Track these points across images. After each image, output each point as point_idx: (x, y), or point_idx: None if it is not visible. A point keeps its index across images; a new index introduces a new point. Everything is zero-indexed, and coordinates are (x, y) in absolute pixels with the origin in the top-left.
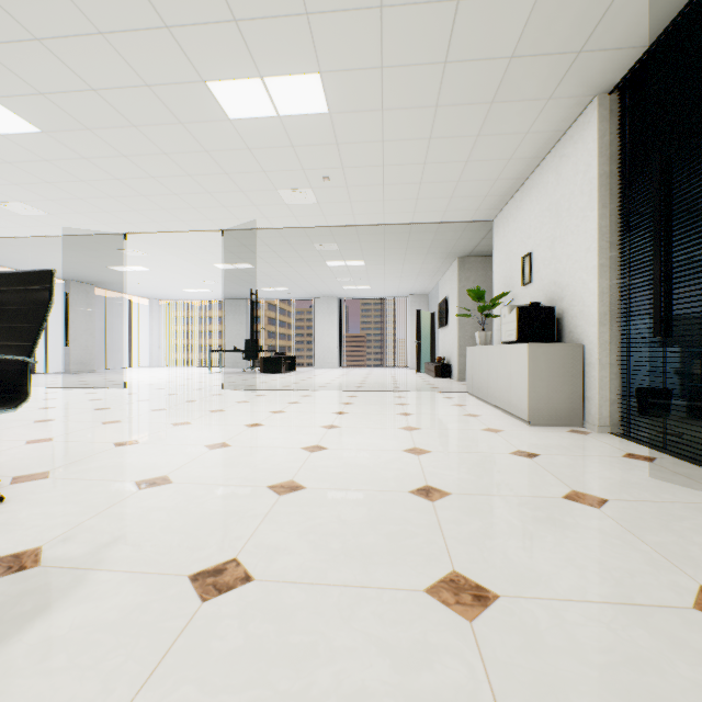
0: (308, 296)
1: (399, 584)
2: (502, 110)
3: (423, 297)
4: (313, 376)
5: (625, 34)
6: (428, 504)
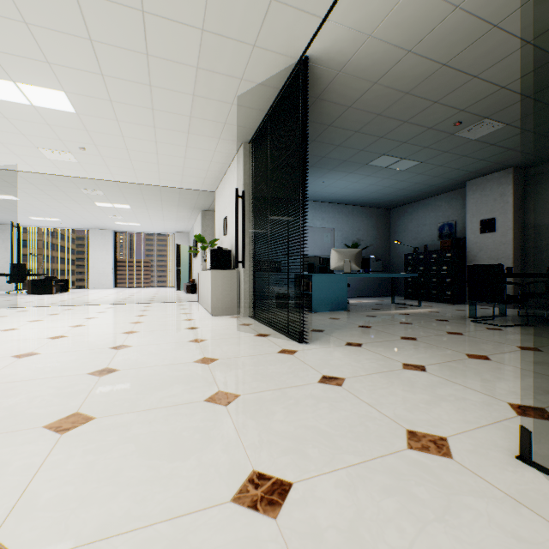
0: (83, 227)
1: (76, 374)
2: (196, 138)
3: (186, 235)
4: (83, 295)
5: (243, 122)
6: (115, 351)
